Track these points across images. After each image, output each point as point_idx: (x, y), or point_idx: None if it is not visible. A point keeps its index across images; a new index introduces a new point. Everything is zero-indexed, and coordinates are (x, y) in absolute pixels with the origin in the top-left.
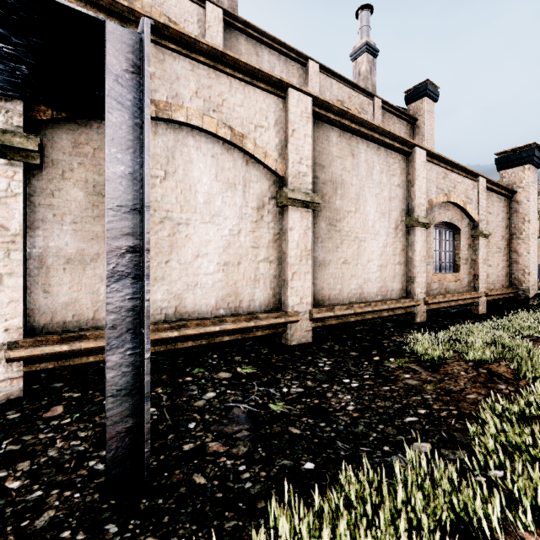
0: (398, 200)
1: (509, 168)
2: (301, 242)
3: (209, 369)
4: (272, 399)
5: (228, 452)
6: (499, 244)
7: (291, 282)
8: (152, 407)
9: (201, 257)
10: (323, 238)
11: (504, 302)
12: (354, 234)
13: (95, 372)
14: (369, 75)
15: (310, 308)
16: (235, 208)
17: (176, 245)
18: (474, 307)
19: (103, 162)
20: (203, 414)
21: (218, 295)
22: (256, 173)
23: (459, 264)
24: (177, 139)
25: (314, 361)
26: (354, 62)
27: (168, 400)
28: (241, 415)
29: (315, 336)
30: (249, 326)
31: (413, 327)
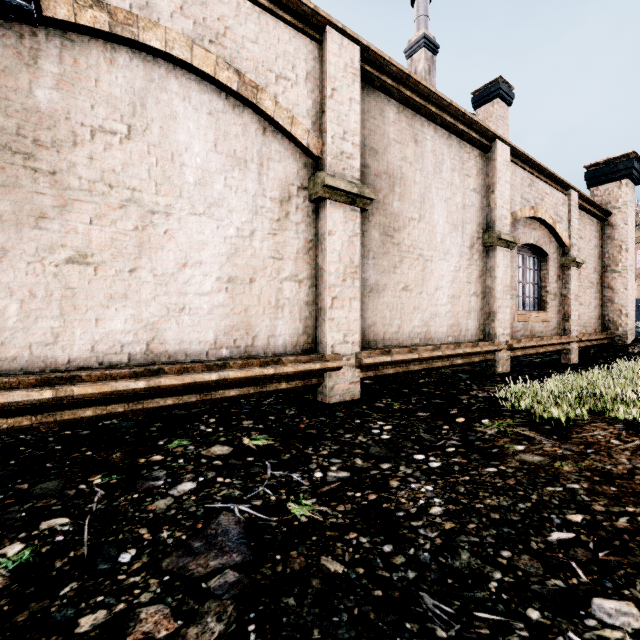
0: (474, 210)
1: (601, 184)
2: (345, 254)
3: (198, 440)
4: (294, 493)
5: (175, 639)
6: (592, 277)
7: (330, 311)
8: (65, 514)
9: (190, 267)
10: (376, 252)
11: (597, 350)
12: (418, 251)
13: (3, 449)
14: (428, 76)
15: (357, 350)
16: (246, 197)
17: (149, 246)
18: (564, 355)
19: (13, 95)
20: (159, 529)
21: (218, 327)
22: (279, 148)
23: (546, 300)
24: (150, 78)
25: (365, 426)
26: (410, 60)
27: (103, 499)
28: (232, 529)
29: (364, 390)
30: (265, 373)
31: (496, 379)
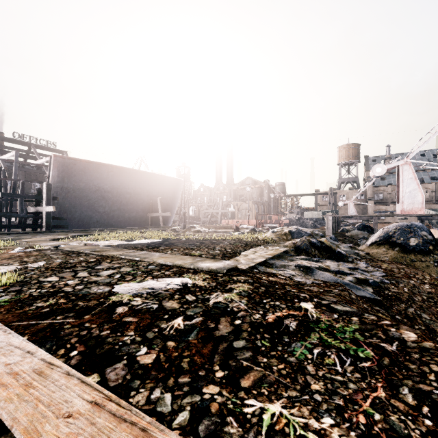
0: None
1: None
2: None
3: None
4: None
5: None
6: None
7: None
8: None
9: None
10: None
11: None
12: None
13: None
14: None
15: None
16: None
17: None
18: None
19: None
20: None
21: None
22: None
23: None
24: None
25: None
26: None
27: None
28: None
29: None
30: None
31: None
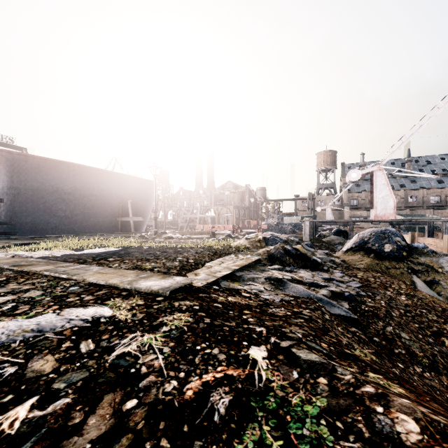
0: None
1: None
2: None
3: None
4: None
5: None
6: None
7: None
8: None
9: None
10: None
11: None
12: None
13: None
14: None
15: None
16: None
17: None
18: None
19: None
20: None
21: None
22: None
23: None
24: None
25: None
26: None
27: None
28: None
29: None
30: None
31: None
